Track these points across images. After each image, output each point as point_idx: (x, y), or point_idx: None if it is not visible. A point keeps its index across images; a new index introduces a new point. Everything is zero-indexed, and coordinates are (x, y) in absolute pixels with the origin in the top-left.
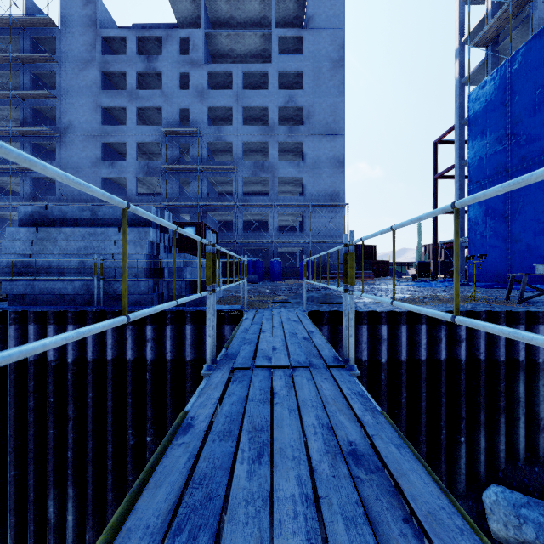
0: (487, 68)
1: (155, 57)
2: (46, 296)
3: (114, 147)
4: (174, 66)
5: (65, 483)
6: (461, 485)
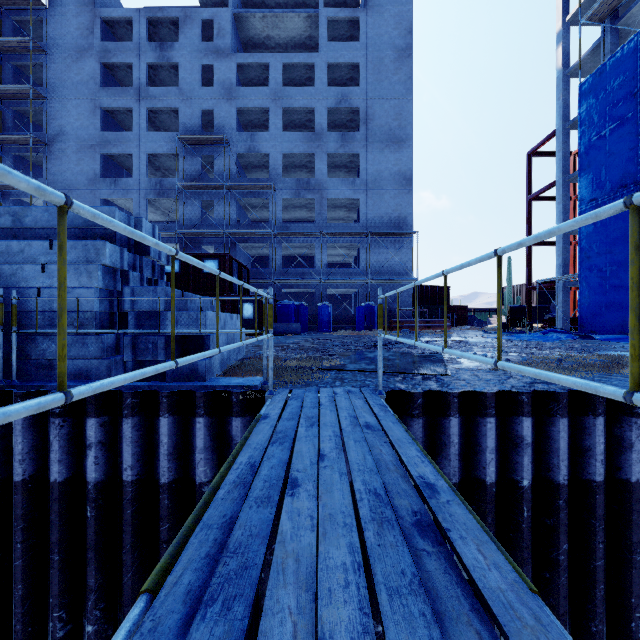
0: (604, 50)
1: (170, 44)
2: None
3: (118, 161)
4: (194, 56)
5: None
6: None
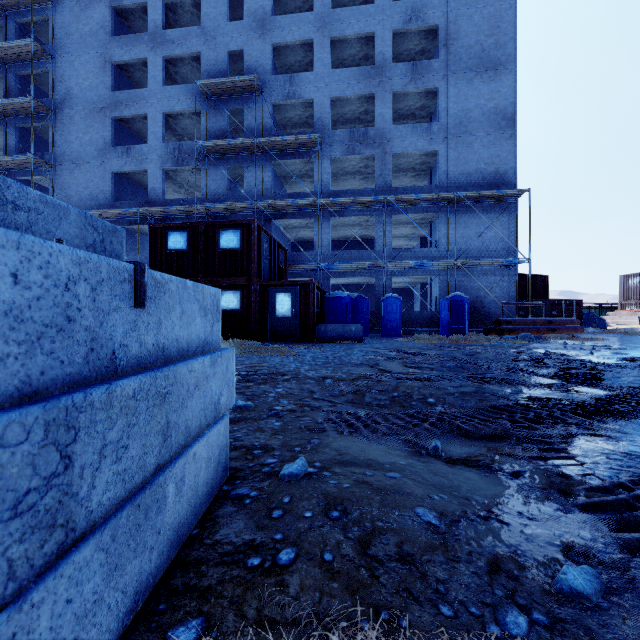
0: None
1: None
2: None
3: (135, 129)
4: None
5: None
6: None
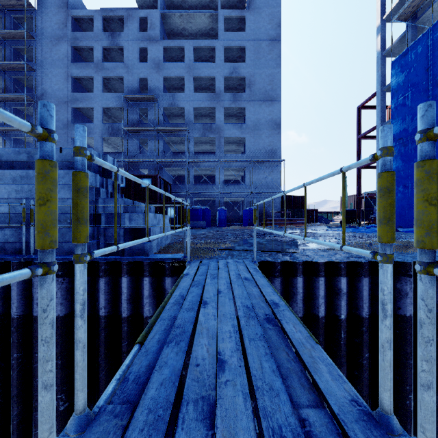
0: (407, 39)
1: (118, 34)
2: None
3: (83, 112)
4: (134, 42)
5: None
6: None
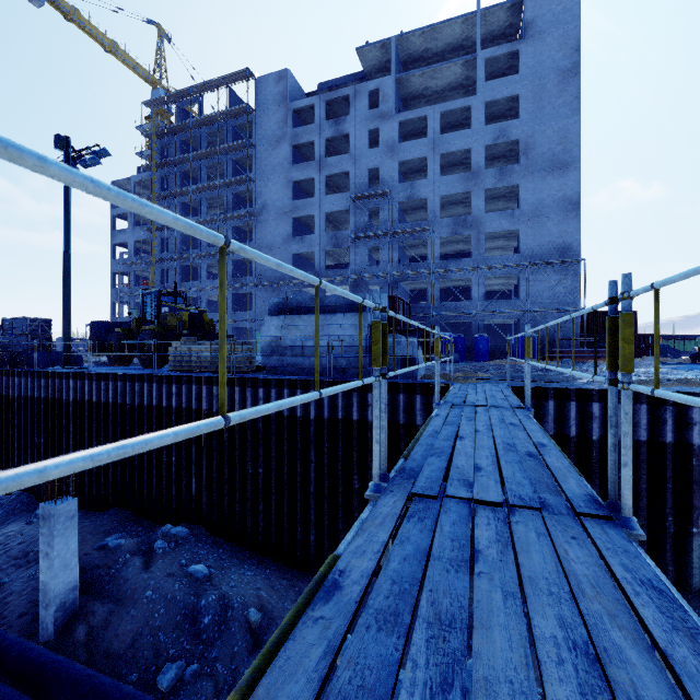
0: None
1: (343, 119)
2: (291, 368)
3: (302, 220)
4: (363, 124)
5: (308, 511)
6: (693, 580)
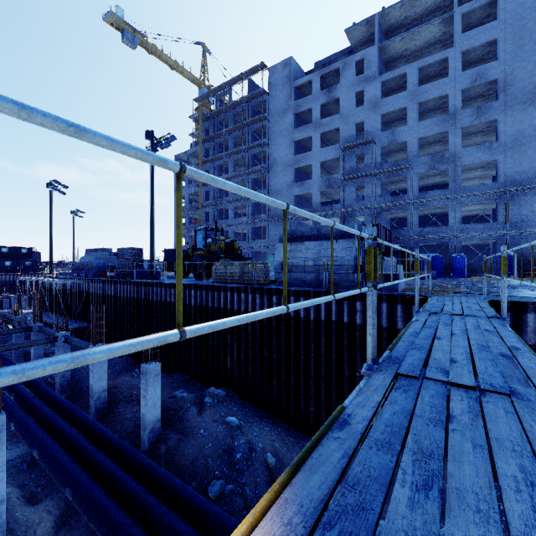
0: None
1: (334, 87)
2: (296, 281)
3: (302, 169)
4: (350, 89)
5: (308, 389)
6: None
